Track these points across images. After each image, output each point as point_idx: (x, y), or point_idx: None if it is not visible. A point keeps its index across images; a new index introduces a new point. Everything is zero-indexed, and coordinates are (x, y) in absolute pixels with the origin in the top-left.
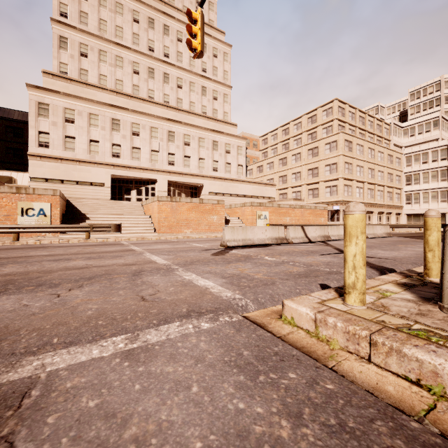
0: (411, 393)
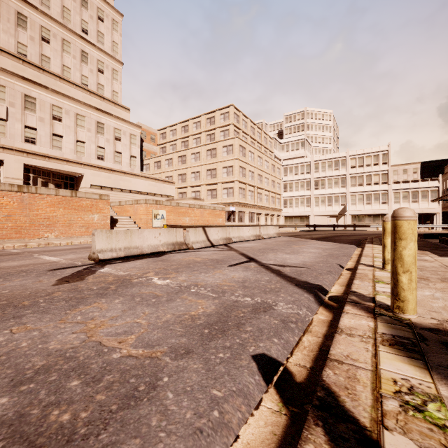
0: None
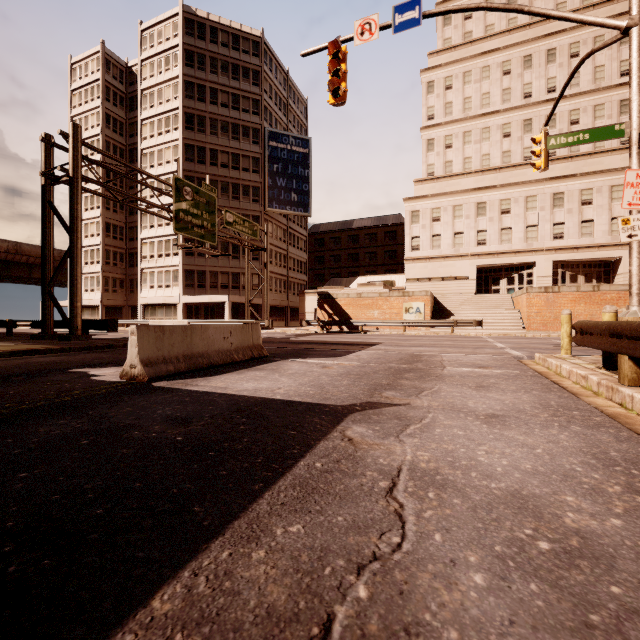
0: (541, 368)
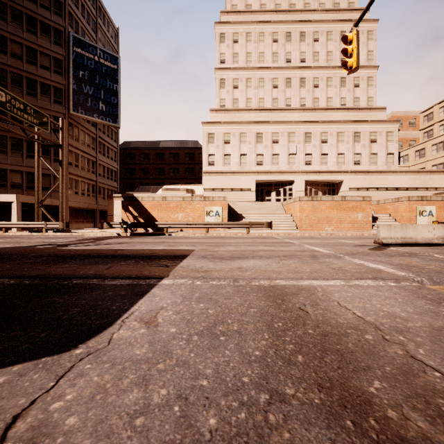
0: None
